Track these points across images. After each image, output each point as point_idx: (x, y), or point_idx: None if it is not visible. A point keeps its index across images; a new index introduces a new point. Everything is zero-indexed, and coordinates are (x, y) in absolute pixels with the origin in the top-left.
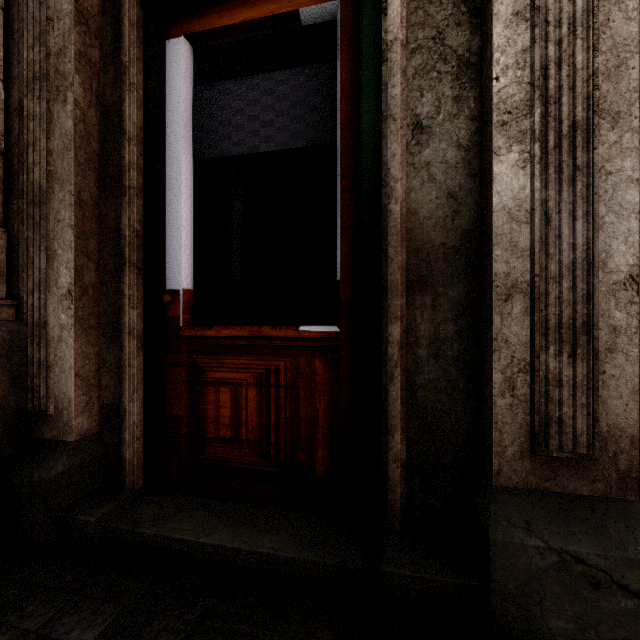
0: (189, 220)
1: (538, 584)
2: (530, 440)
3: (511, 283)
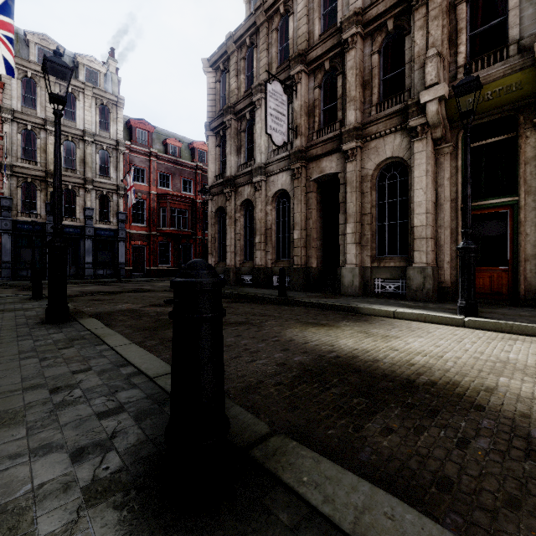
0: None
1: None
2: None
3: None
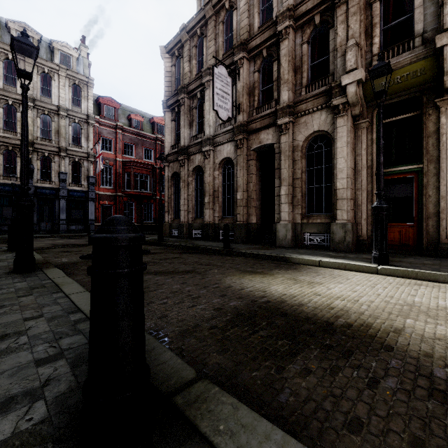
0: None
1: (444, 251)
2: (446, 237)
3: (443, 218)
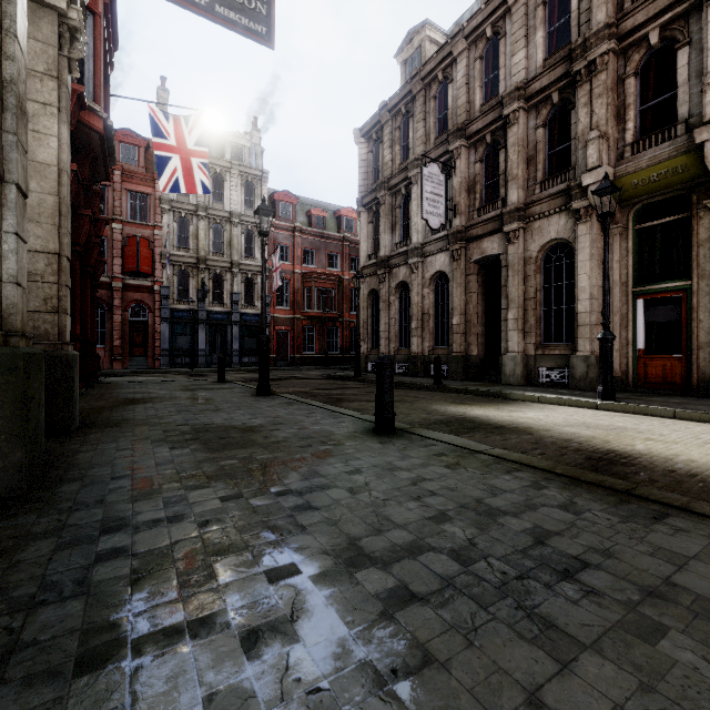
0: (642, 335)
1: None
2: None
3: None
